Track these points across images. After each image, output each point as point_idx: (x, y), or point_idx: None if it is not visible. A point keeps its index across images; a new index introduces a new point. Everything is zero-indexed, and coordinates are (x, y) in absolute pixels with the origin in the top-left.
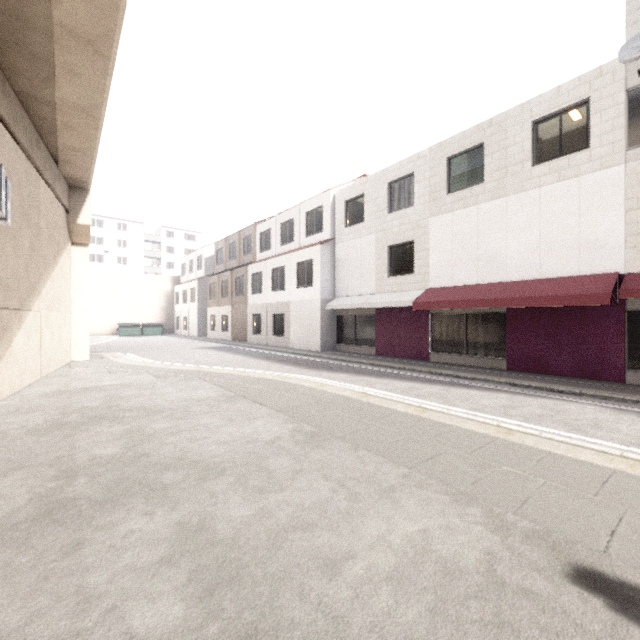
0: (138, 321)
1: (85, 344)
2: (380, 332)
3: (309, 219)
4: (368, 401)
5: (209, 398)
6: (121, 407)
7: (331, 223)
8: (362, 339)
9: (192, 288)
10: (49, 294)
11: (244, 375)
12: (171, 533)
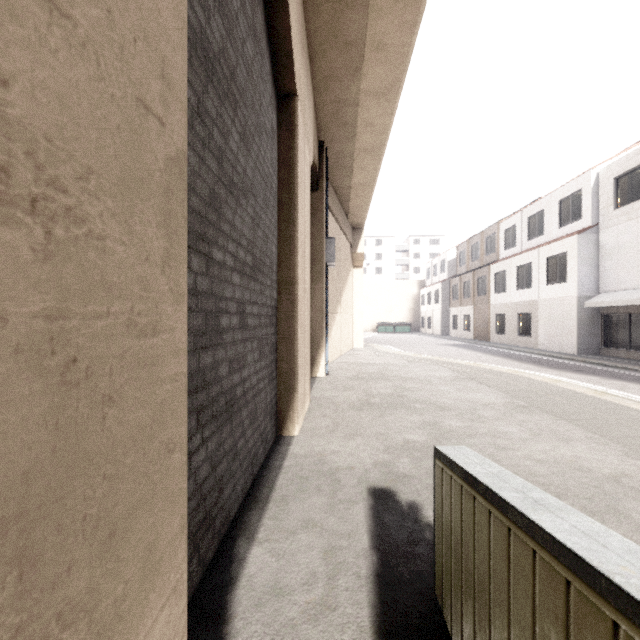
0: (391, 321)
1: (360, 336)
2: None
3: (563, 207)
4: (601, 398)
5: (445, 377)
6: (388, 374)
7: (593, 207)
8: None
9: (435, 290)
10: (343, 303)
11: (478, 366)
12: (420, 422)
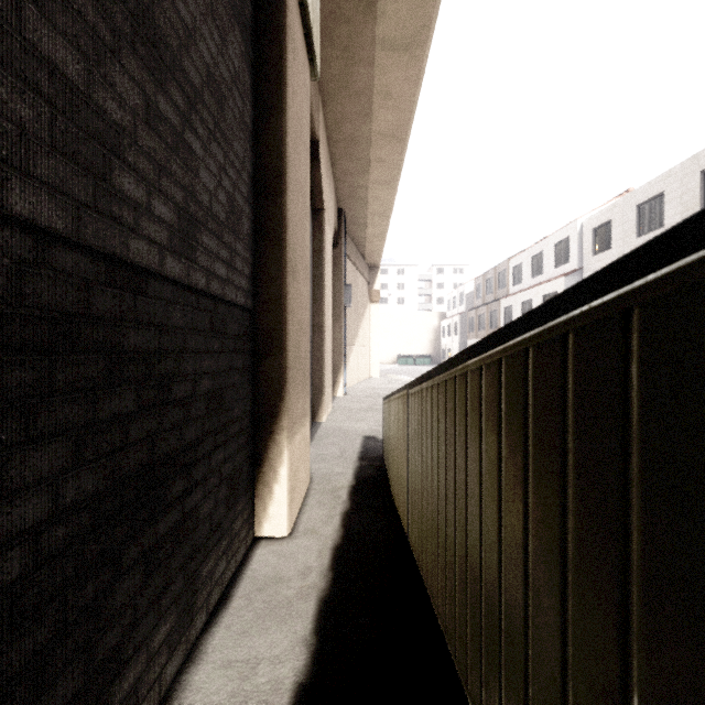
0: (411, 353)
1: (377, 367)
2: None
3: (557, 251)
4: None
5: None
6: None
7: (578, 253)
8: None
9: (454, 323)
10: (361, 336)
11: None
12: None
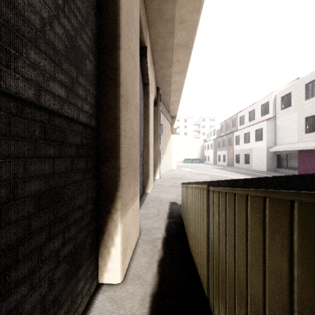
0: (190, 157)
1: (175, 164)
2: (300, 162)
3: (262, 108)
4: None
5: (206, 179)
6: (184, 178)
7: (273, 109)
8: (290, 166)
9: (211, 143)
10: (167, 149)
11: (221, 175)
12: None
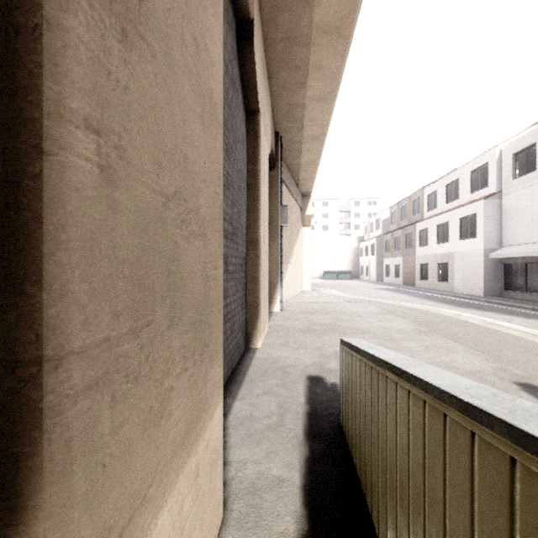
0: (335, 269)
1: (308, 282)
2: None
3: (473, 177)
4: (488, 326)
5: (372, 312)
6: (328, 310)
7: (497, 177)
8: (534, 287)
9: (372, 244)
10: (295, 255)
11: (400, 305)
12: None
